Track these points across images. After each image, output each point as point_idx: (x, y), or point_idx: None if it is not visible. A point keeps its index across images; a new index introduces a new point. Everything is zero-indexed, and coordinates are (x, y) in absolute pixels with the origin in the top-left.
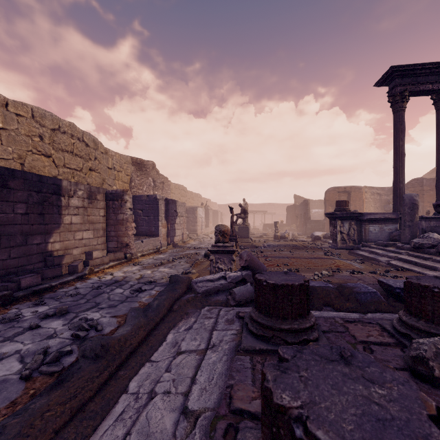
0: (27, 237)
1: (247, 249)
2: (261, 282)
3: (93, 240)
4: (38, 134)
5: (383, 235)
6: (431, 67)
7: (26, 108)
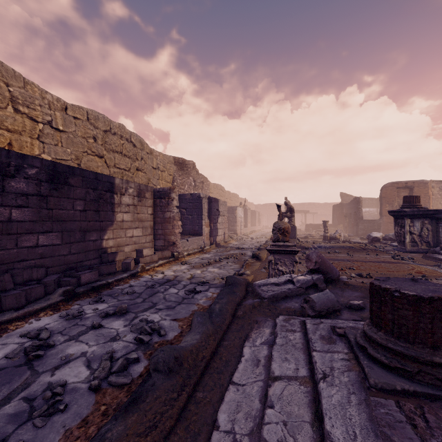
0: (84, 233)
1: None
2: (389, 292)
3: (142, 238)
4: (92, 136)
5: None
6: None
7: (82, 111)
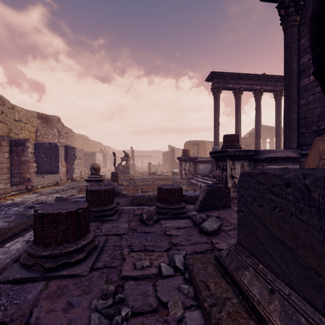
0: None
1: (126, 181)
2: (87, 190)
3: None
4: None
5: (207, 170)
6: (231, 75)
7: None
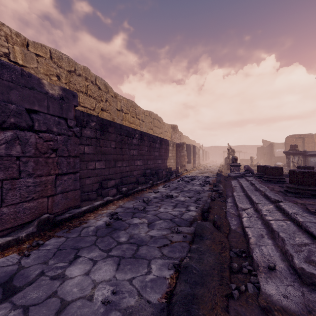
0: (164, 160)
1: None
2: (259, 166)
3: (173, 163)
4: (150, 121)
5: None
6: None
7: (148, 112)
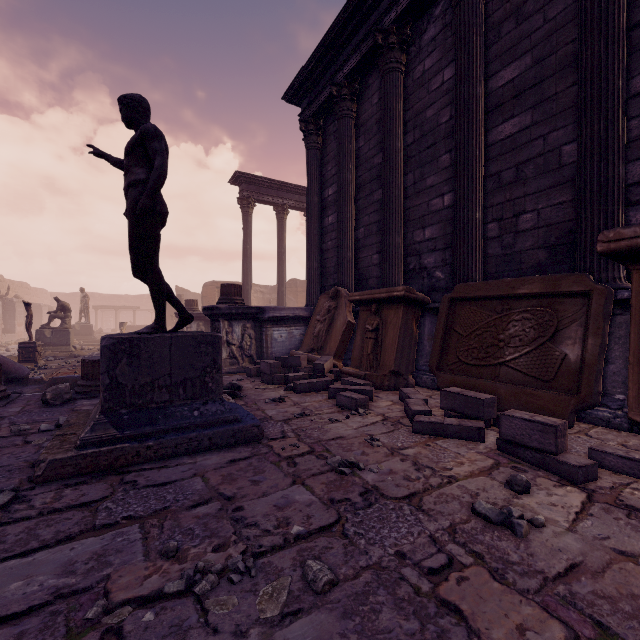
0: None
1: (58, 361)
2: None
3: None
4: None
5: None
6: (269, 182)
7: None
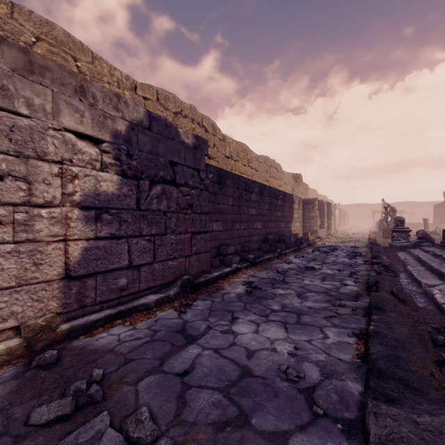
0: (288, 223)
1: None
2: None
3: (299, 228)
4: (266, 170)
5: None
6: None
7: (262, 158)
